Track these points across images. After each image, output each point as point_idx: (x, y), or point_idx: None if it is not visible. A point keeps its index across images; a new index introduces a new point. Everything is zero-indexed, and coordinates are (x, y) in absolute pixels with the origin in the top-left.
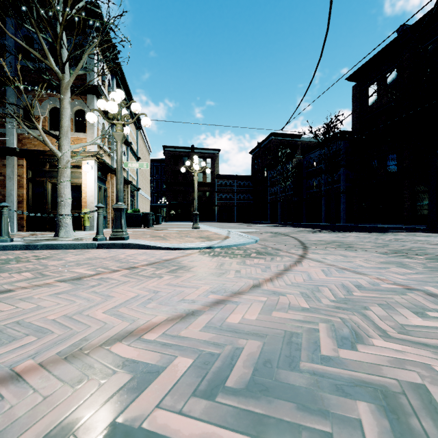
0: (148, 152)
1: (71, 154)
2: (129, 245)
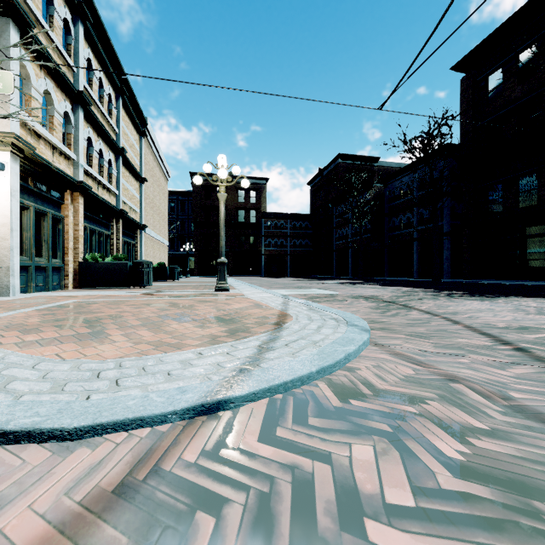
0: (165, 176)
1: None
2: None
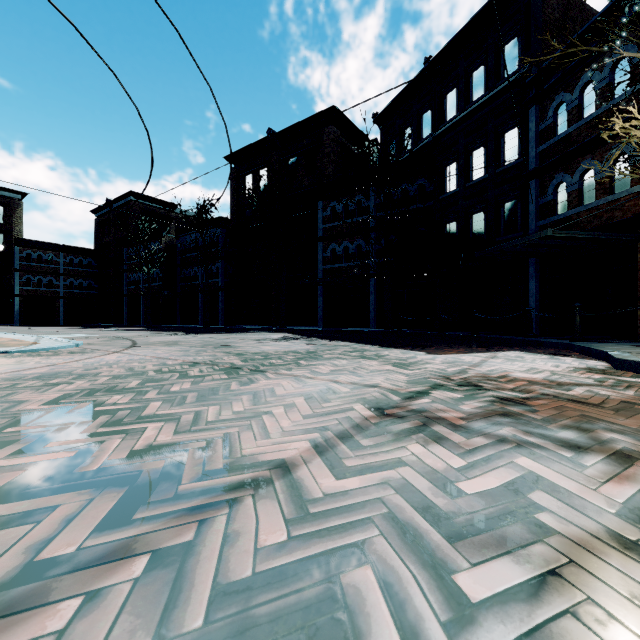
0: None
1: None
2: None
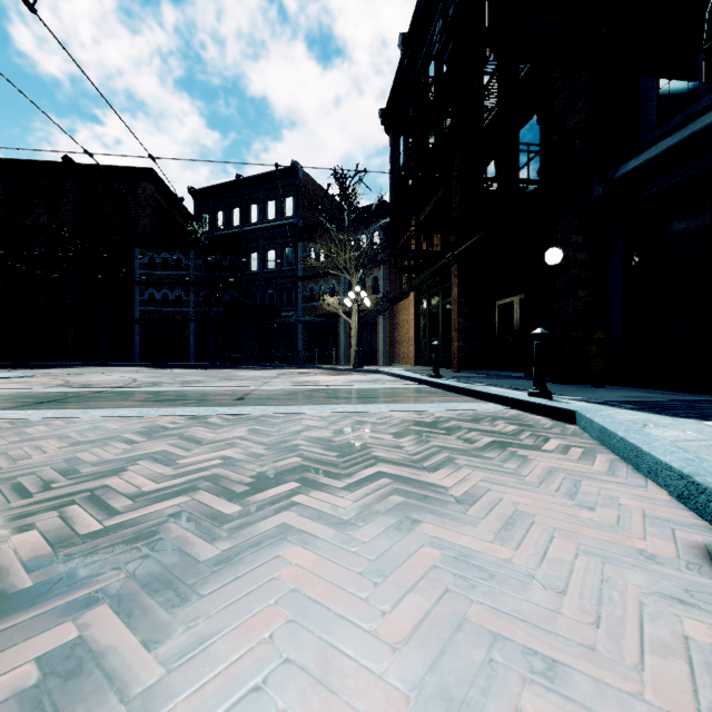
0: None
1: None
2: None
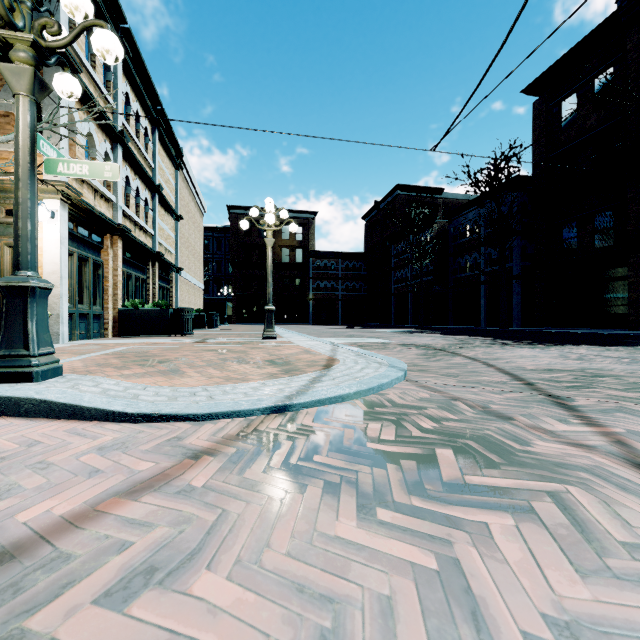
0: (201, 212)
1: (9, 185)
2: (15, 404)
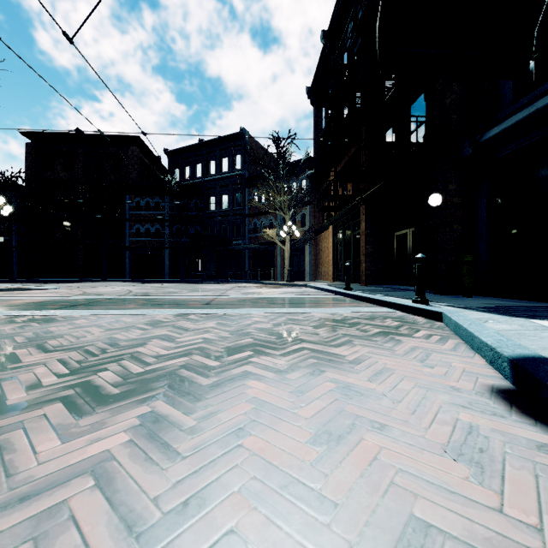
0: None
1: None
2: (18, 289)
